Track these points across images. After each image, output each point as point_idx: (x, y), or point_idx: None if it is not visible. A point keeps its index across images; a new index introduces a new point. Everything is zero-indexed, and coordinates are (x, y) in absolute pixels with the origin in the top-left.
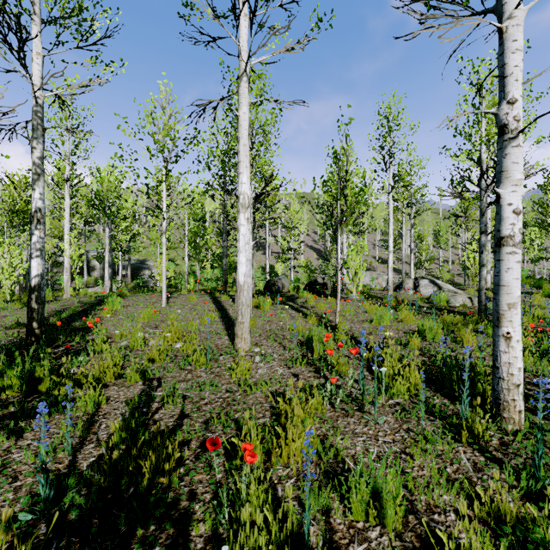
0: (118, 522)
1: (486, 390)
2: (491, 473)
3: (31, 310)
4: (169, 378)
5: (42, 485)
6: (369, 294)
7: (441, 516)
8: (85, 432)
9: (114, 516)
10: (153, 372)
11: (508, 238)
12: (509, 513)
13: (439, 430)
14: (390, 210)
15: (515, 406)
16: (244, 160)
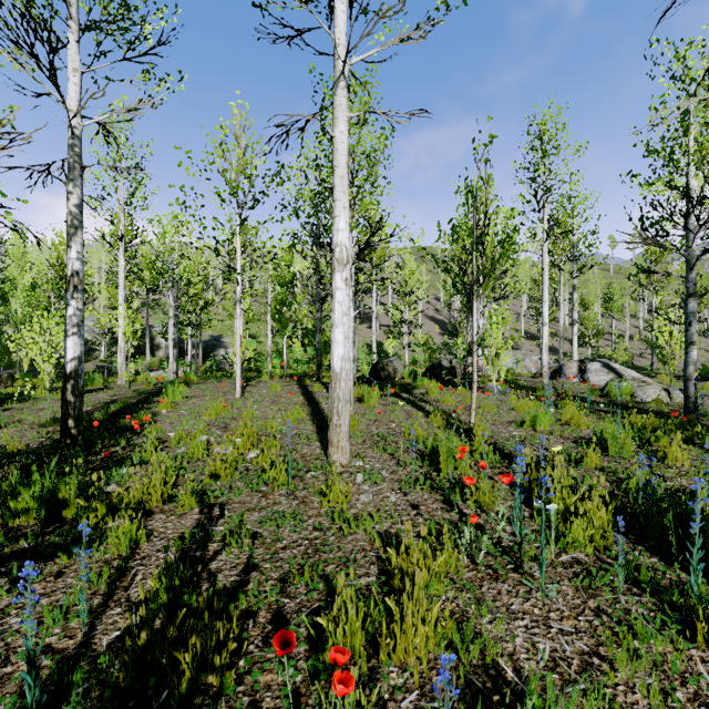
0: None
1: None
2: None
3: (66, 404)
4: (236, 504)
5: (29, 686)
6: (514, 383)
7: None
8: (112, 588)
9: None
10: (215, 494)
11: None
12: None
13: (651, 613)
14: (545, 265)
15: None
16: (341, 198)
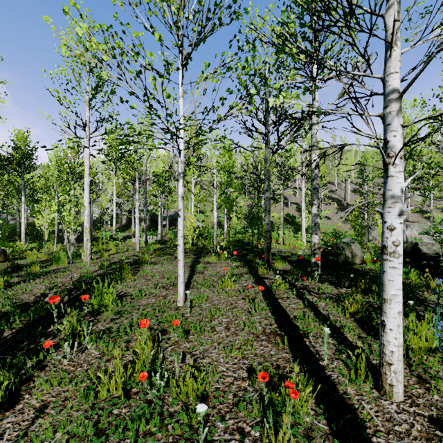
0: None
1: None
2: None
3: None
4: None
5: None
6: None
7: None
8: None
9: None
10: None
11: None
12: None
13: None
14: None
15: None
16: None
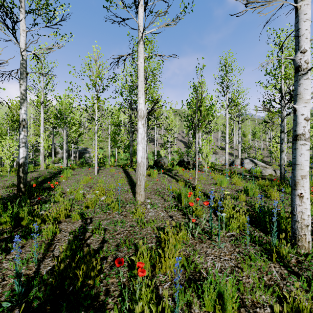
0: (61, 309)
1: (287, 227)
2: (291, 281)
3: (19, 177)
4: (97, 218)
5: (17, 285)
6: (214, 168)
7: (261, 309)
8: (46, 251)
9: (60, 305)
10: (87, 214)
11: (301, 135)
12: (305, 310)
13: (258, 252)
14: (227, 119)
15: (305, 238)
16: (141, 90)
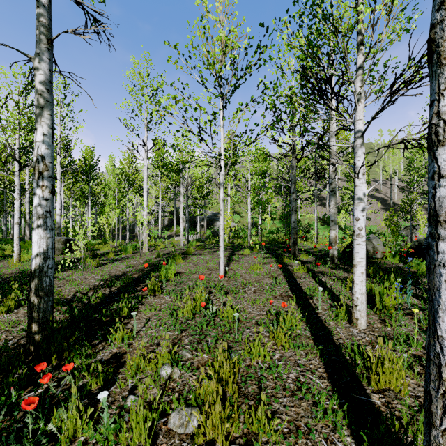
0: None
1: None
2: None
3: (30, 305)
4: None
5: None
6: None
7: None
8: None
9: None
10: None
11: None
12: None
13: None
14: None
15: None
16: None
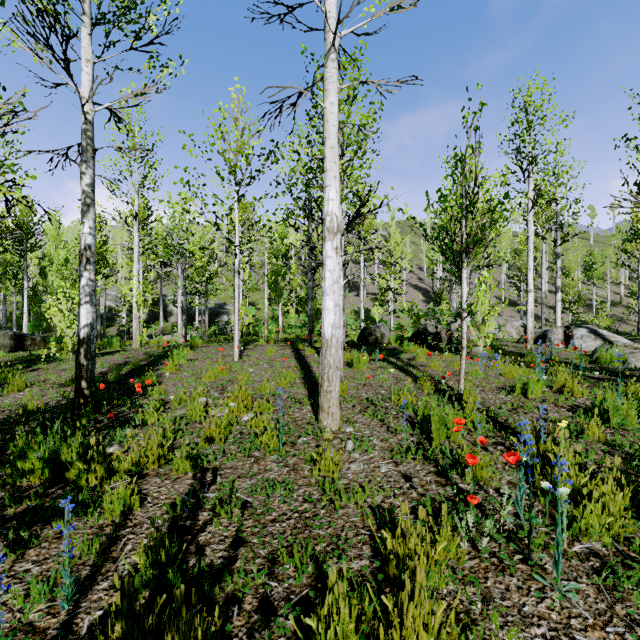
0: None
1: None
2: None
3: (79, 367)
4: (228, 469)
5: None
6: (500, 348)
7: None
8: (100, 559)
9: None
10: (209, 458)
11: None
12: None
13: None
14: (530, 234)
15: None
16: (331, 168)
